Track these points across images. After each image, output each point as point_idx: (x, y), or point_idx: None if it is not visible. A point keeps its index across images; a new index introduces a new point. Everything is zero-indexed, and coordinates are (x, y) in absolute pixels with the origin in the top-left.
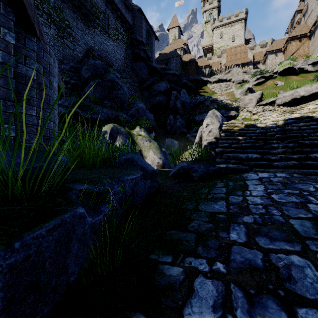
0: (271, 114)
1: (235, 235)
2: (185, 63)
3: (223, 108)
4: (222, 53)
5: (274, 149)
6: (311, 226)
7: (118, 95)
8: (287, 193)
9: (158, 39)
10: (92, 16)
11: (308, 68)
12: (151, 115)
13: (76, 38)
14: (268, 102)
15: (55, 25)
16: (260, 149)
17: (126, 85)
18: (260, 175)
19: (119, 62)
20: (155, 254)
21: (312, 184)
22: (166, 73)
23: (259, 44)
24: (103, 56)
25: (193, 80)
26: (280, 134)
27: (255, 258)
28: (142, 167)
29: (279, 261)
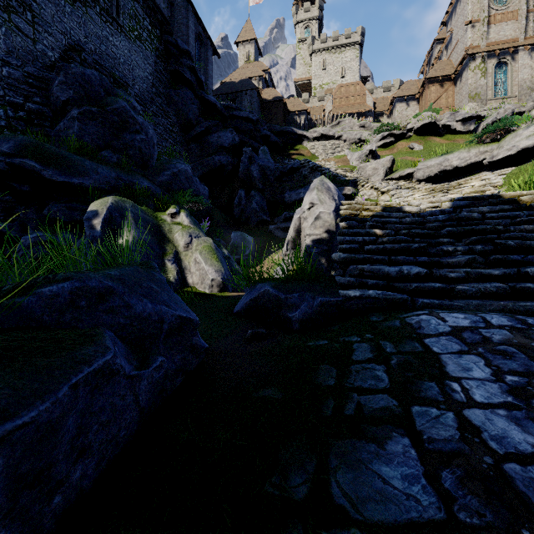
0: (411, 194)
1: None
2: (266, 104)
3: (333, 181)
4: (326, 94)
5: (449, 257)
6: None
7: (135, 143)
8: None
9: (218, 54)
10: None
11: (457, 126)
12: (203, 186)
13: (42, 17)
14: (402, 174)
15: None
16: (420, 255)
17: (156, 128)
18: (449, 320)
19: (143, 83)
20: None
21: None
22: (232, 115)
23: (382, 86)
24: (105, 66)
25: (280, 132)
26: (451, 226)
27: None
28: (143, 311)
29: None
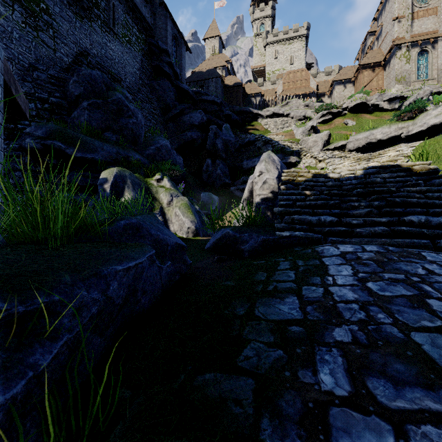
0: (342, 162)
1: (328, 377)
2: (228, 88)
3: (280, 152)
4: (278, 79)
5: (354, 210)
6: None
7: (128, 125)
8: (389, 278)
9: (190, 50)
10: (87, 1)
11: (384, 105)
12: (179, 157)
13: (60, 32)
14: (337, 146)
15: (22, 6)
16: (335, 209)
17: (142, 112)
18: (341, 248)
19: (132, 77)
20: None
21: (418, 263)
22: (201, 99)
23: (324, 71)
24: (105, 66)
25: (239, 112)
26: (360, 188)
27: None
28: (158, 238)
29: None
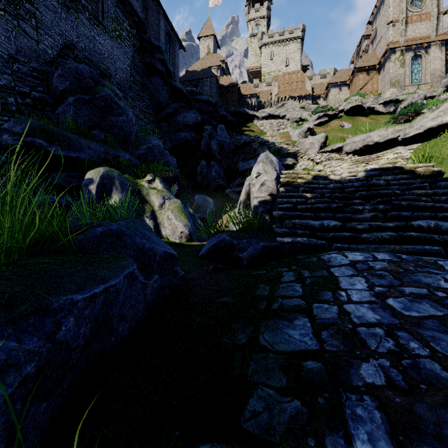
0: (339, 164)
1: None
2: (223, 89)
3: (277, 153)
4: (273, 80)
5: (359, 213)
6: None
7: (118, 123)
8: (411, 294)
9: (184, 48)
10: None
11: (379, 108)
12: (172, 158)
13: (44, 23)
14: (334, 148)
15: None
16: (338, 212)
17: (133, 110)
18: (350, 256)
19: (123, 73)
20: None
21: (438, 274)
22: (195, 98)
23: (319, 73)
24: (93, 60)
25: (235, 112)
26: (363, 191)
27: None
28: (143, 247)
29: None
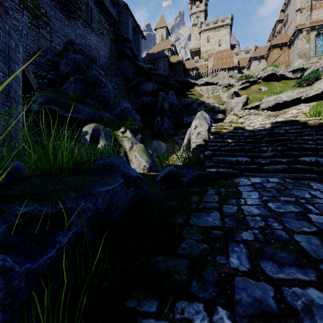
0: (256, 118)
1: (235, 260)
2: (173, 65)
3: (211, 111)
4: (209, 57)
5: (263, 153)
6: (320, 243)
7: (102, 93)
8: (284, 200)
9: (145, 38)
10: (73, 6)
11: (289, 75)
12: (137, 115)
13: (54, 29)
14: (253, 106)
15: (29, 11)
16: (250, 152)
17: (111, 83)
18: (252, 180)
19: (104, 58)
20: (134, 299)
21: (306, 190)
22: (153, 73)
23: (244, 50)
24: (85, 51)
25: (181, 81)
26: (268, 137)
27: (266, 296)
28: (124, 172)
29: (296, 300)
